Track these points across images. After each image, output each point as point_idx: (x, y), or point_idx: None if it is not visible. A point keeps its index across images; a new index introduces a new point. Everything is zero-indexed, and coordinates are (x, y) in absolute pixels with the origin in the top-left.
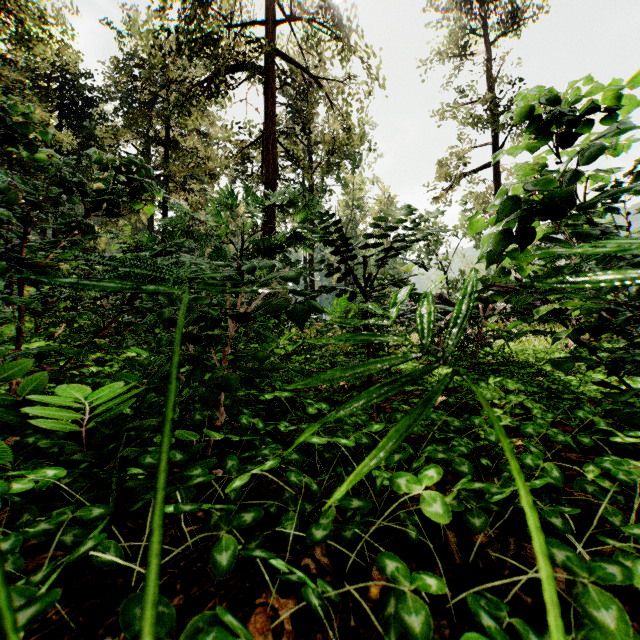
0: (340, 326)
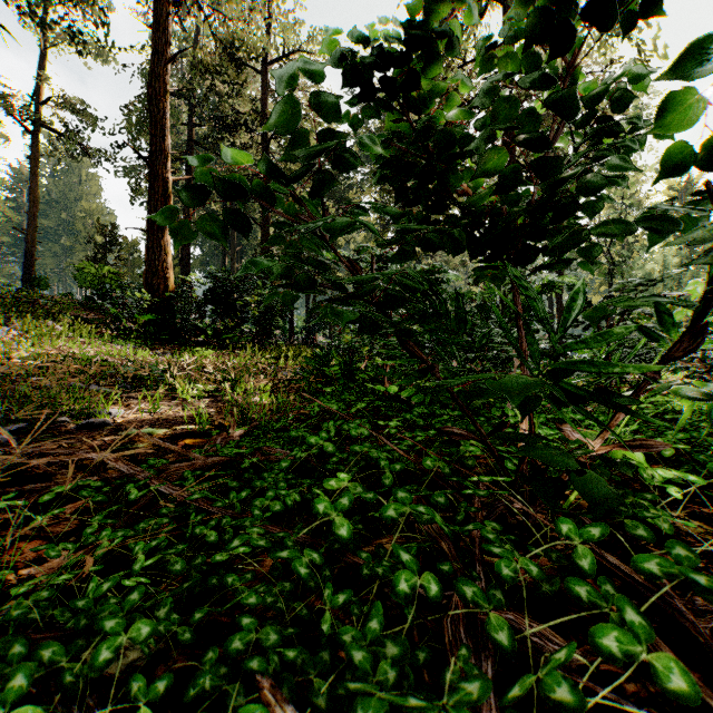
0: None
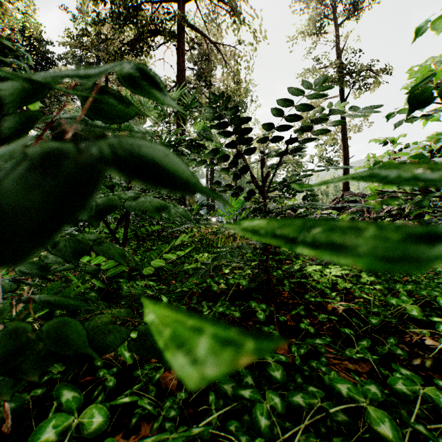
0: None
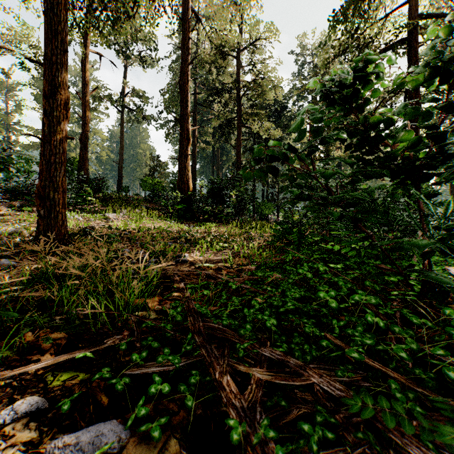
0: None
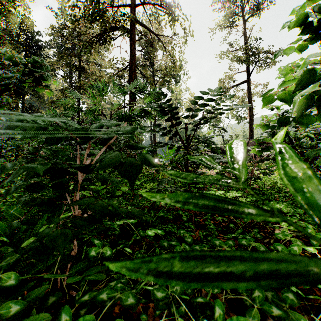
0: (170, 168)
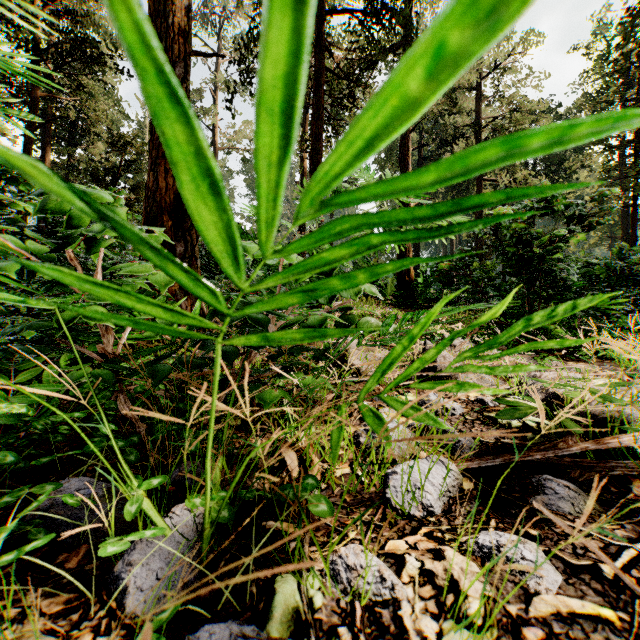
0: None
